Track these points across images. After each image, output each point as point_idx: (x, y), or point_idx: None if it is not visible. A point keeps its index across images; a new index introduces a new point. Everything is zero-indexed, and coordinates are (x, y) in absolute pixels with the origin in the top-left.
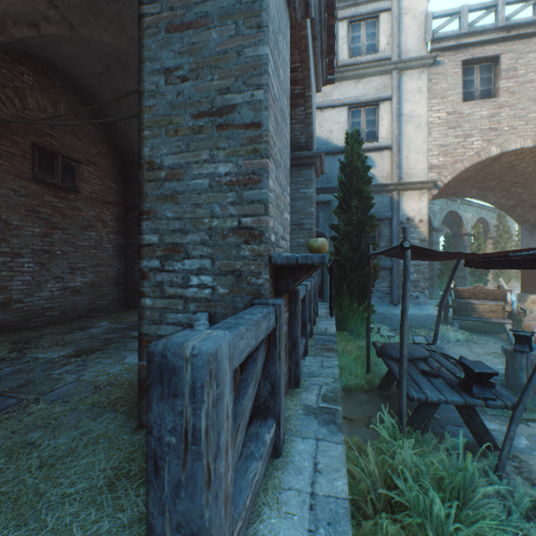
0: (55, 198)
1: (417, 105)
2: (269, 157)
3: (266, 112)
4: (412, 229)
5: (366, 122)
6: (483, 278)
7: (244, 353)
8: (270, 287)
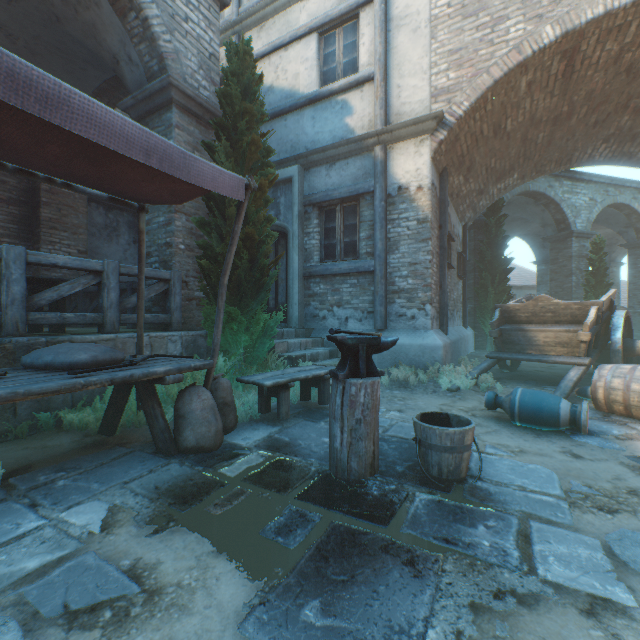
0: None
1: None
2: None
3: None
4: (406, 203)
5: (343, 49)
6: None
7: None
8: None
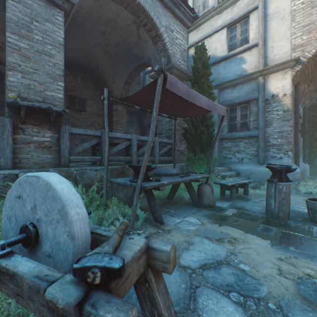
0: (76, 114)
1: (281, 1)
2: (9, 70)
3: (6, 55)
4: (276, 103)
5: (240, 33)
6: None
7: None
8: (13, 116)
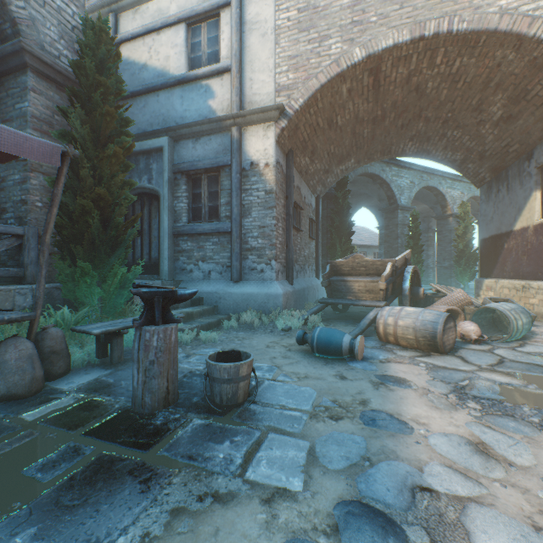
0: None
1: (263, 5)
2: None
3: None
4: (257, 177)
5: (208, 41)
6: (470, 268)
7: None
8: None
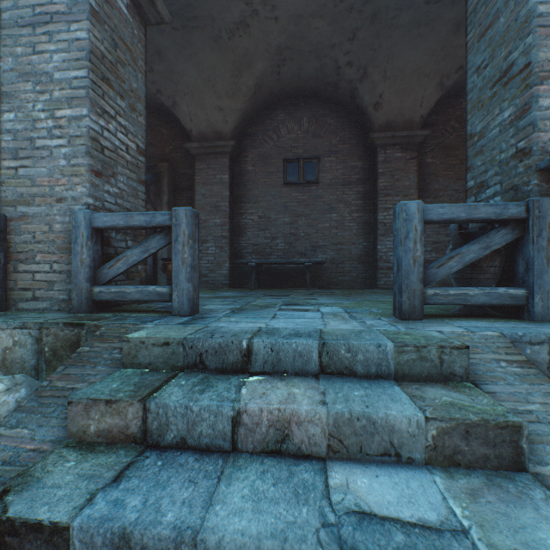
0: None
1: None
2: (539, 84)
3: (533, 50)
4: None
5: None
6: None
7: (446, 216)
8: (546, 191)
